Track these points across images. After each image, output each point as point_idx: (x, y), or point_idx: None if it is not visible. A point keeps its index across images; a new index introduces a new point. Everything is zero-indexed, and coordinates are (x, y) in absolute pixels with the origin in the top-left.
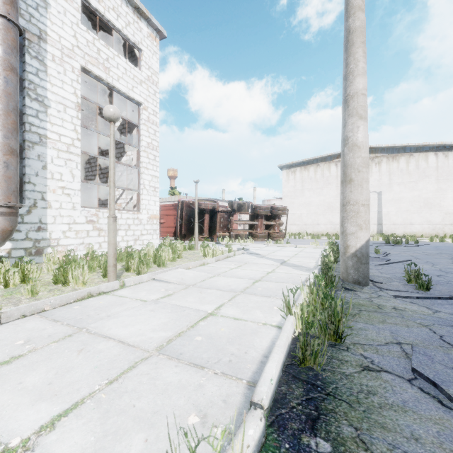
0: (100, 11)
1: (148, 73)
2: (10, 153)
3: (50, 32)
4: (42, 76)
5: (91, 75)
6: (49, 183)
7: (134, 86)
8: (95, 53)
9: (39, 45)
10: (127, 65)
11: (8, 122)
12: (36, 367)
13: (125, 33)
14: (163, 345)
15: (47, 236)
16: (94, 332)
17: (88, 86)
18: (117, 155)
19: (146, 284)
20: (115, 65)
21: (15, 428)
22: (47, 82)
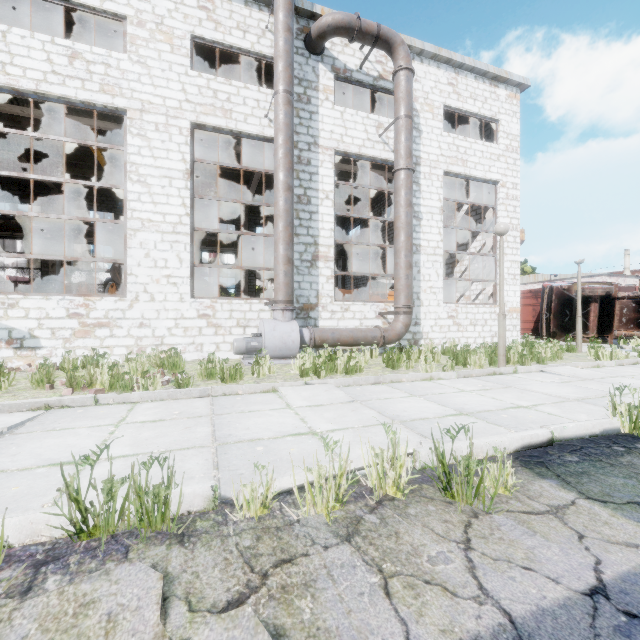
0: (459, 108)
1: (507, 143)
2: (409, 267)
3: (422, 155)
4: (417, 195)
5: (451, 175)
6: (421, 285)
7: (491, 166)
8: (454, 152)
9: (416, 170)
10: (484, 146)
11: (408, 244)
12: (503, 393)
13: (481, 113)
14: (578, 399)
15: (420, 330)
16: (521, 388)
17: (445, 184)
18: (465, 242)
19: (536, 374)
20: (472, 153)
21: (519, 403)
22: (420, 199)
